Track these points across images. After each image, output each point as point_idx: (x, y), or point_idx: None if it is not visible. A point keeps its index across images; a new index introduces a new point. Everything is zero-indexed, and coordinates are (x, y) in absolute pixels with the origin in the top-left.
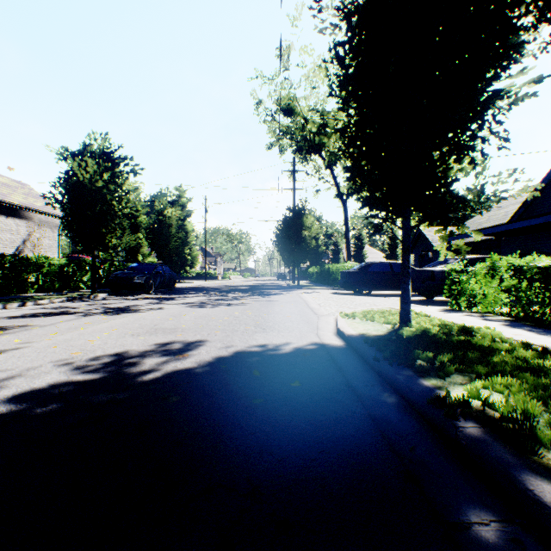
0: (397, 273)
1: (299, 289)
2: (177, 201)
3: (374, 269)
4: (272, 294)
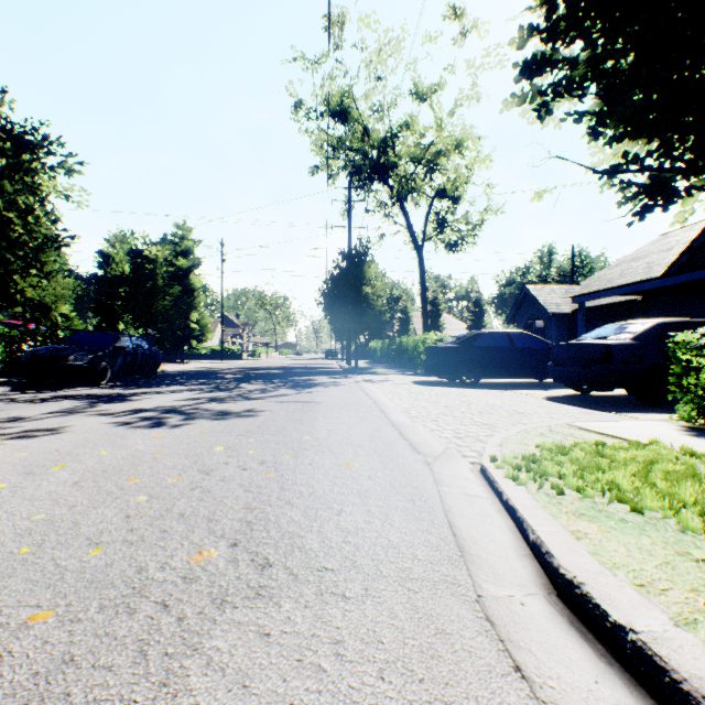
0: (520, 349)
1: (358, 375)
2: (179, 245)
3: (483, 344)
4: (315, 386)
